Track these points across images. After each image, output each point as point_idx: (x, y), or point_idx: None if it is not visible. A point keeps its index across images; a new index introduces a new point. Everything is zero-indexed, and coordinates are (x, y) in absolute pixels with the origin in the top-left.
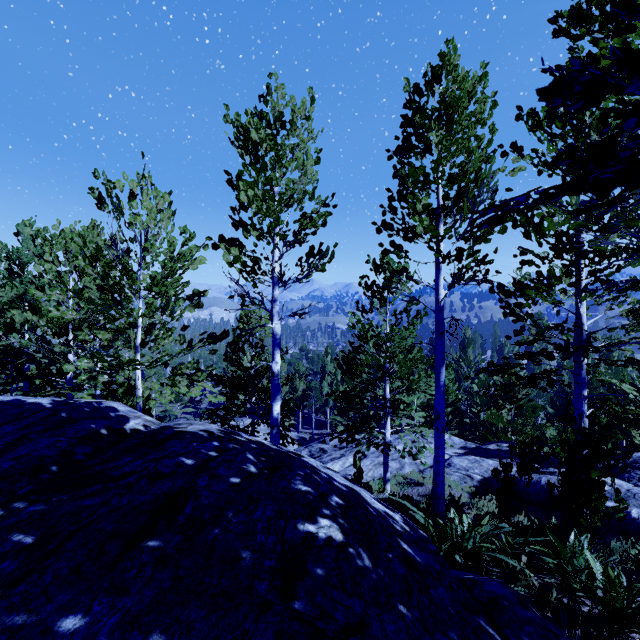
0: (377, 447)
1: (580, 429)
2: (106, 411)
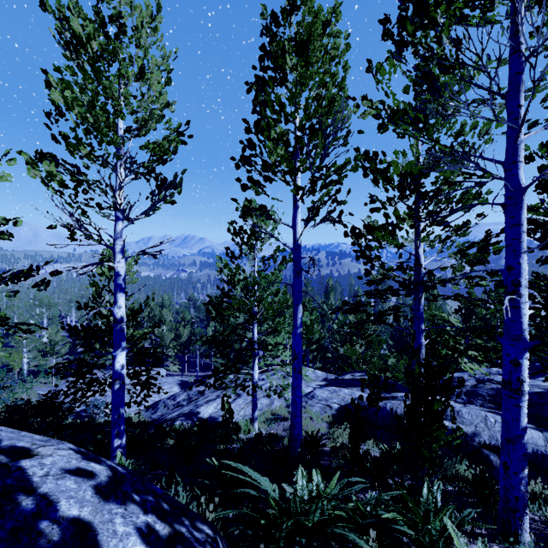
0: (243, 389)
1: (419, 359)
2: None
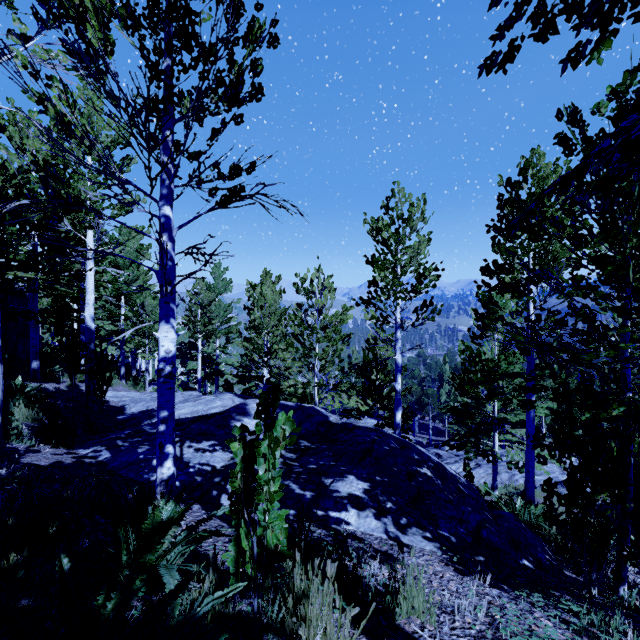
0: (483, 456)
1: None
2: (319, 412)
